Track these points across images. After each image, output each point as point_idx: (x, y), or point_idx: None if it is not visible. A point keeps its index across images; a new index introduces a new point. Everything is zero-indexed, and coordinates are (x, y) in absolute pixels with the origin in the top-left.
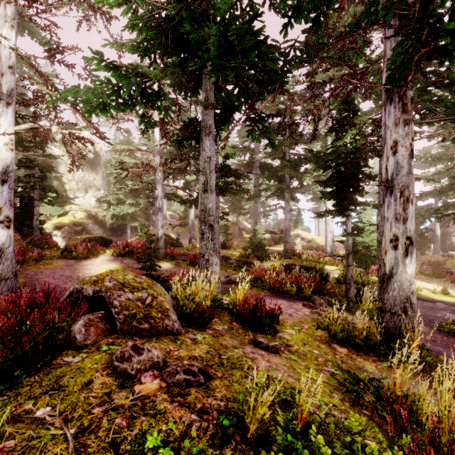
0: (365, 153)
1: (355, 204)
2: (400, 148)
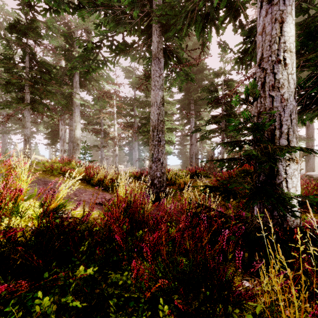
0: (56, 129)
1: (57, 142)
2: (63, 130)
